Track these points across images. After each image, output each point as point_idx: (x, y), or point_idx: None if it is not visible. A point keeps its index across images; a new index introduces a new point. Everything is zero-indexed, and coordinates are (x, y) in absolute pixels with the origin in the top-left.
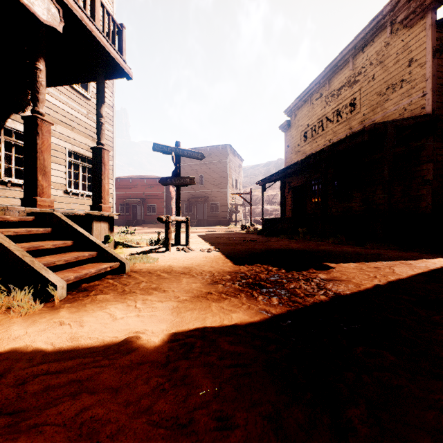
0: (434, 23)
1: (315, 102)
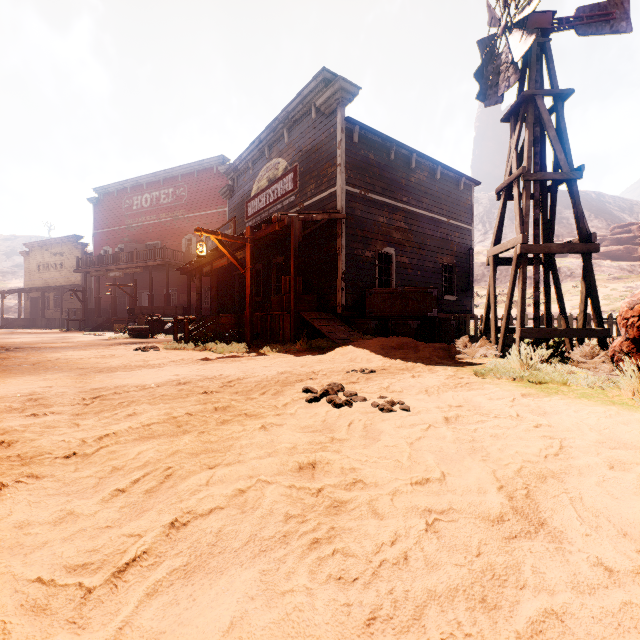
0: (84, 253)
1: (45, 251)
